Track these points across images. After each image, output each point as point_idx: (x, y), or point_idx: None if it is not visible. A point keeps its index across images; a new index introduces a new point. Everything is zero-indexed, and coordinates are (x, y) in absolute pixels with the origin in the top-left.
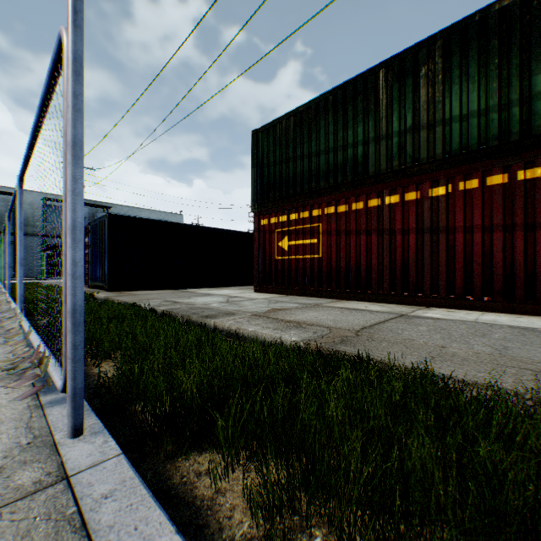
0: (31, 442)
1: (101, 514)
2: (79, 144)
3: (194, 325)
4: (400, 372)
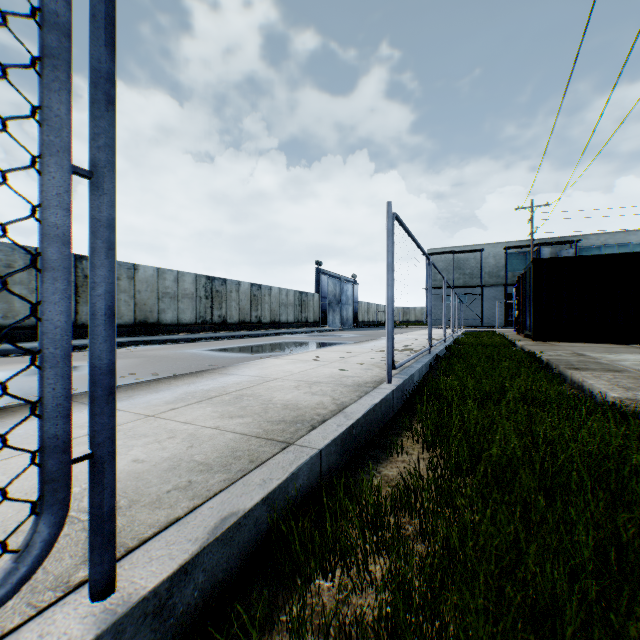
0: (378, 381)
1: (372, 393)
2: (389, 265)
3: (560, 376)
4: (637, 429)
